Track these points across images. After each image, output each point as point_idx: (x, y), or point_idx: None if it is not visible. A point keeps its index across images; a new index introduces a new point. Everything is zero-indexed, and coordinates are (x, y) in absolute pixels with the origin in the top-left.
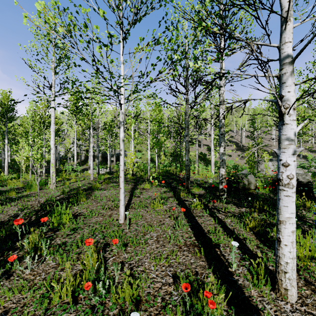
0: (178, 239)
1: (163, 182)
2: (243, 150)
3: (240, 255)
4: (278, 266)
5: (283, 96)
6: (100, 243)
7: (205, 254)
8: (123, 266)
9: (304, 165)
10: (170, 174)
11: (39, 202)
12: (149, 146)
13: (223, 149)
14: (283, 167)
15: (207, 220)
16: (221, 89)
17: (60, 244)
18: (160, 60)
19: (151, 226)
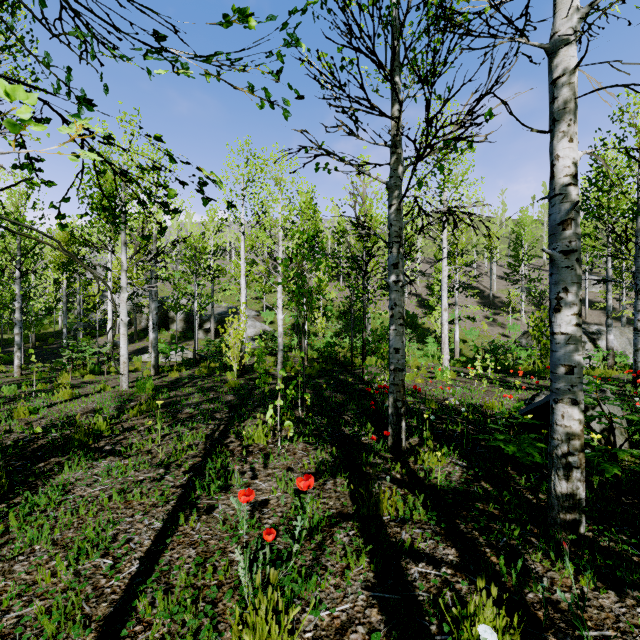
0: None
1: (302, 483)
2: (495, 306)
3: None
4: None
5: None
6: None
7: None
8: None
9: None
10: (337, 364)
11: None
12: (280, 300)
13: (576, 318)
14: None
15: None
16: (566, 50)
17: None
18: None
19: None
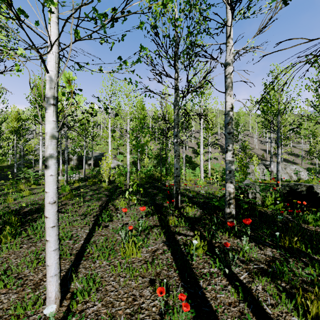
0: None
1: (142, 208)
2: None
3: None
4: None
5: None
6: None
7: None
8: None
9: None
10: (154, 179)
11: None
12: (128, 149)
13: (232, 155)
14: None
15: (222, 290)
16: (229, 66)
17: None
18: None
19: None
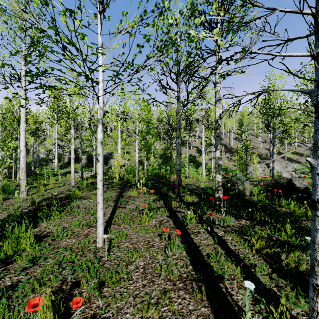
0: (171, 270)
1: (152, 191)
2: (231, 152)
3: (252, 293)
4: None
5: None
6: (67, 282)
7: (207, 294)
8: None
9: (305, 170)
10: (159, 177)
11: None
12: (137, 148)
13: (220, 153)
14: None
15: (205, 239)
16: (218, 85)
17: (9, 287)
18: (148, 41)
19: (137, 251)
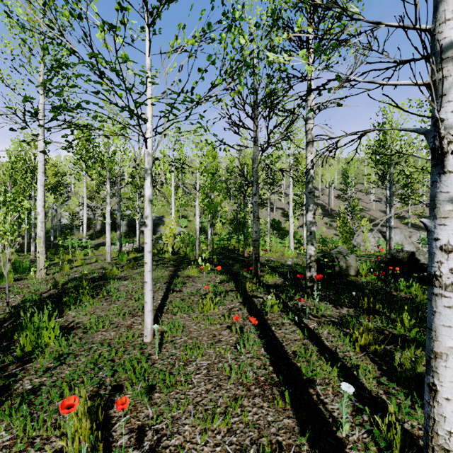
0: (244, 372)
1: (218, 268)
2: (332, 216)
3: (352, 401)
4: (431, 438)
5: (441, 119)
6: (106, 386)
7: (292, 402)
8: (142, 437)
9: None
10: (229, 250)
11: (10, 304)
12: (198, 210)
13: (313, 215)
14: (443, 253)
15: (291, 333)
16: (310, 122)
17: (29, 391)
18: (214, 64)
19: (199, 347)
